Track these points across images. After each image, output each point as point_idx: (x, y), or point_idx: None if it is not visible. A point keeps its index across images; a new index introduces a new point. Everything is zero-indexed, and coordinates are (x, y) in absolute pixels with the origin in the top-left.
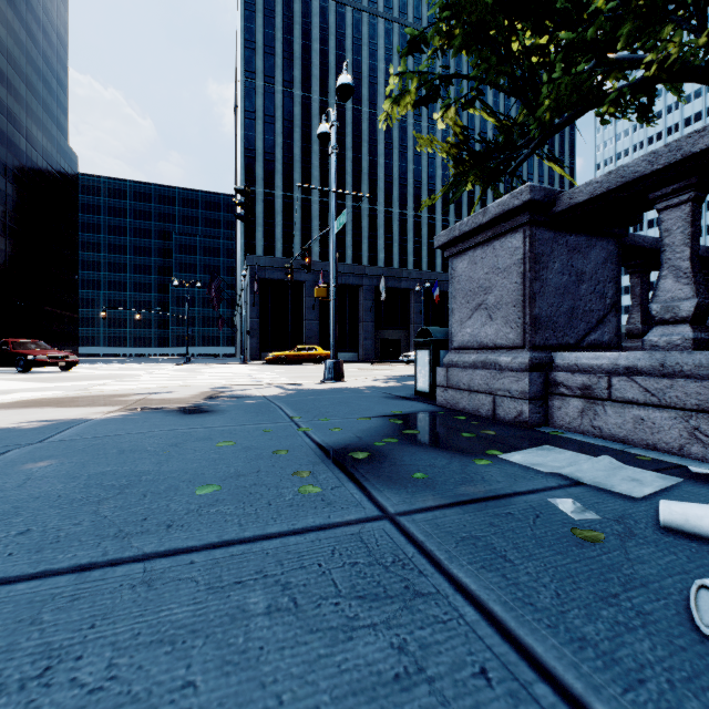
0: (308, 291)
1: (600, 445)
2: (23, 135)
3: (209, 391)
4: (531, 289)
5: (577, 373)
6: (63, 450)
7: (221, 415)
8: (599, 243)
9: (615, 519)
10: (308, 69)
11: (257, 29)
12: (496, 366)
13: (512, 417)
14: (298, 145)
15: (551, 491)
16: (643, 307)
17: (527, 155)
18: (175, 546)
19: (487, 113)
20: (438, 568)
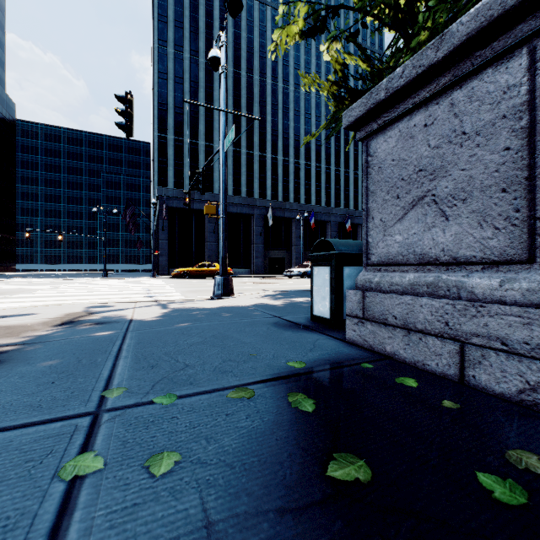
0: (209, 218)
1: None
2: None
3: (78, 312)
4: None
5: None
6: None
7: None
8: None
9: None
10: (211, 42)
11: (169, 6)
12: (462, 292)
13: (512, 388)
14: (202, 102)
15: None
16: None
17: None
18: None
19: (361, 61)
20: None
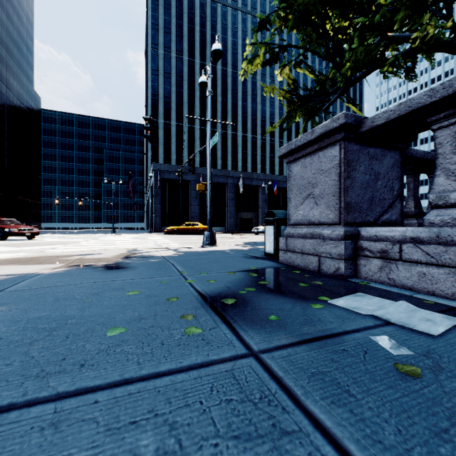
0: (192, 187)
1: (396, 292)
2: (4, 83)
3: (126, 253)
4: (345, 184)
5: (377, 242)
6: (14, 298)
7: (132, 271)
8: (389, 153)
9: (423, 354)
10: (192, 43)
11: (159, 16)
12: (321, 236)
13: (332, 271)
14: (186, 92)
15: (370, 330)
16: (415, 197)
17: (335, 98)
18: (84, 385)
19: (309, 71)
20: (297, 404)
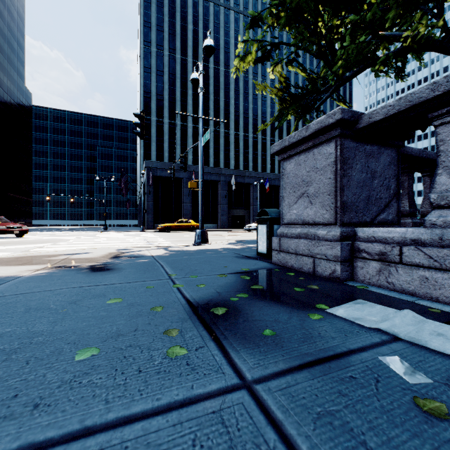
0: (185, 184)
1: (397, 298)
2: None
3: (115, 252)
4: (341, 183)
5: (375, 243)
6: None
7: (117, 273)
8: (386, 151)
9: (444, 381)
10: (185, 41)
11: (152, 14)
12: (315, 237)
13: (327, 273)
14: (179, 90)
15: (378, 348)
16: (409, 196)
17: (327, 97)
18: (31, 439)
19: (301, 70)
20: None
